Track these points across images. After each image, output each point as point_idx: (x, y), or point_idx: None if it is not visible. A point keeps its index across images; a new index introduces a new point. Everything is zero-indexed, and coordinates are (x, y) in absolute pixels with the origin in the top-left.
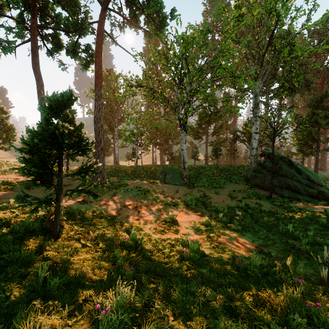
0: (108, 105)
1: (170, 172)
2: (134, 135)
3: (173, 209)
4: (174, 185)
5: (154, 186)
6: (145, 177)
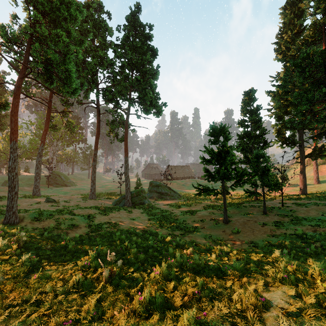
0: None
1: None
2: None
3: None
4: None
5: (2, 188)
6: None
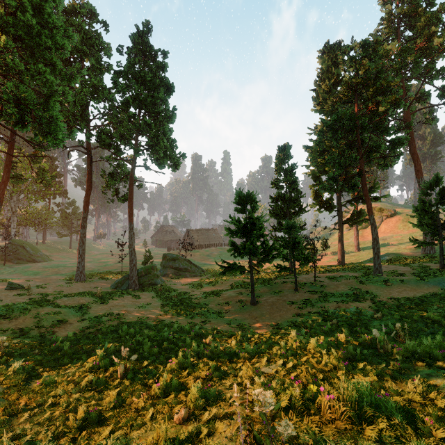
0: None
1: None
2: None
3: None
4: None
5: None
6: None
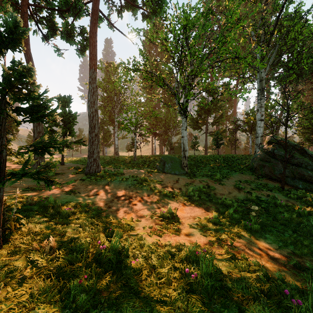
0: (108, 97)
1: (170, 161)
2: (133, 123)
3: (173, 202)
4: (174, 174)
5: (152, 175)
6: (143, 166)
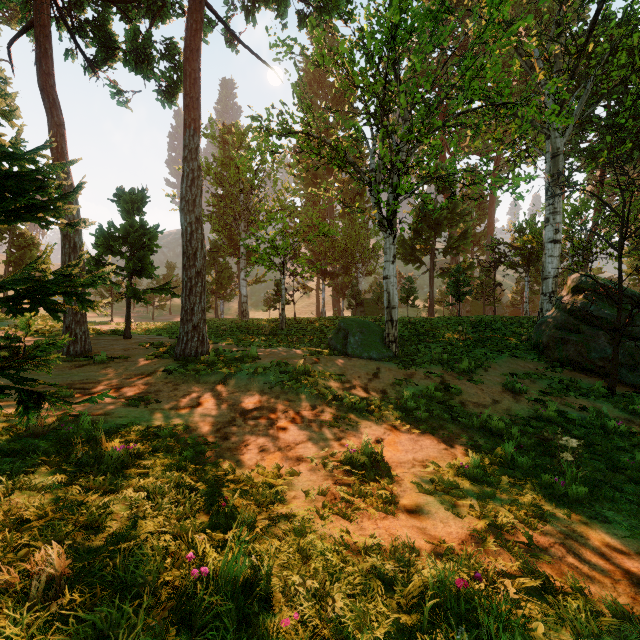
0: (227, 196)
1: (358, 331)
2: (278, 249)
3: (370, 424)
4: (367, 359)
5: (322, 361)
6: (301, 342)
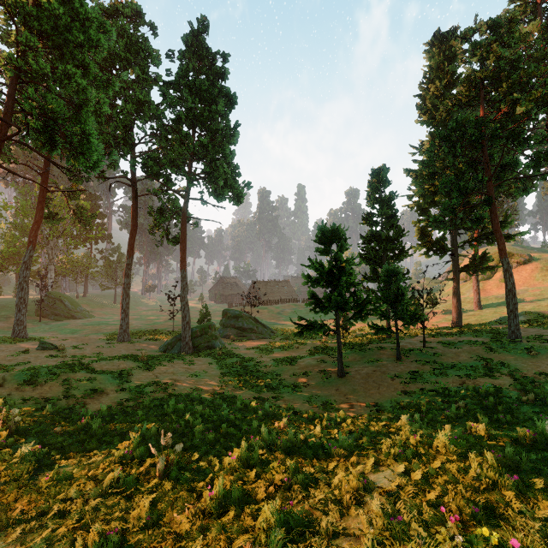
0: None
1: None
2: None
3: None
4: None
5: None
6: None
